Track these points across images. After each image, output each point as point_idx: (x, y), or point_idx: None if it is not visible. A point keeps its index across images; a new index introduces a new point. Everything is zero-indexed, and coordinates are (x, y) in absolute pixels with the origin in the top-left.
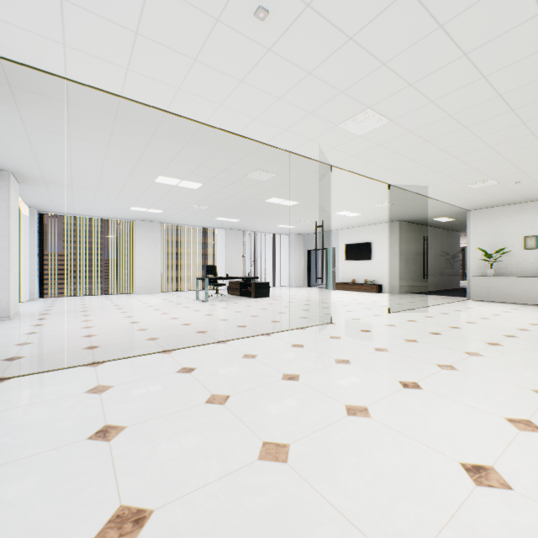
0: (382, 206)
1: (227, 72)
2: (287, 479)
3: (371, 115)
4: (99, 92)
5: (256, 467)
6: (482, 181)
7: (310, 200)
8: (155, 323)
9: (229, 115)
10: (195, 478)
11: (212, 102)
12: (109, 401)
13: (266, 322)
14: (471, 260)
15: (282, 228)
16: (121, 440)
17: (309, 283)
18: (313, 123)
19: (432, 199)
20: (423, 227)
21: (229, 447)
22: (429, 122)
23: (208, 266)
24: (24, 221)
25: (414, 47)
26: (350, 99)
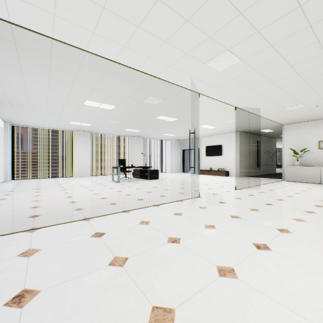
0: (229, 122)
1: (127, 19)
2: None
3: (229, 56)
4: (36, 34)
5: None
6: (294, 105)
7: (185, 117)
8: (82, 197)
9: (130, 55)
10: None
11: (118, 44)
12: (33, 264)
13: (157, 196)
14: (284, 155)
15: (166, 136)
16: (32, 307)
17: (183, 170)
18: (188, 61)
19: (261, 117)
20: (253, 135)
21: (123, 313)
22: (267, 61)
23: (120, 160)
24: (1, 130)
25: None
26: (215, 43)
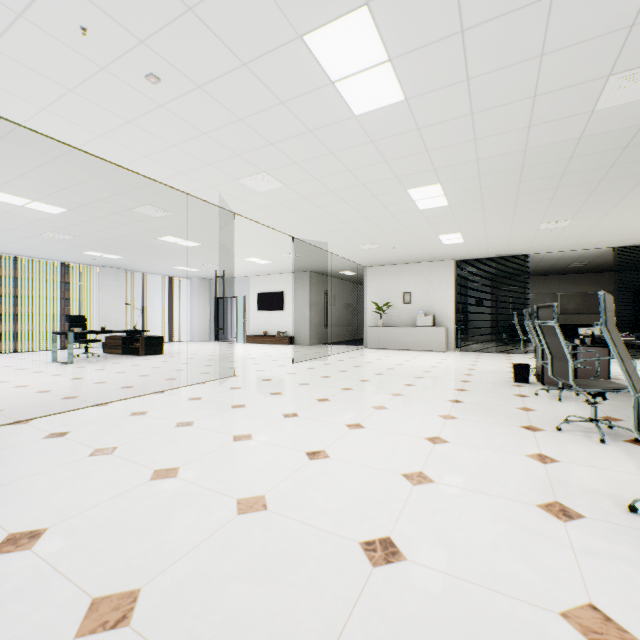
0: (291, 256)
1: (112, 110)
2: (176, 485)
3: (268, 178)
4: None
5: (149, 485)
6: (369, 244)
7: (215, 243)
8: None
9: (112, 147)
10: (88, 503)
11: (90, 131)
12: None
13: (160, 380)
14: (367, 312)
15: (181, 270)
16: None
17: (217, 337)
18: (212, 173)
19: (334, 254)
20: (332, 279)
21: (120, 479)
22: (318, 193)
23: (71, 317)
24: None
25: (294, 139)
26: (247, 162)
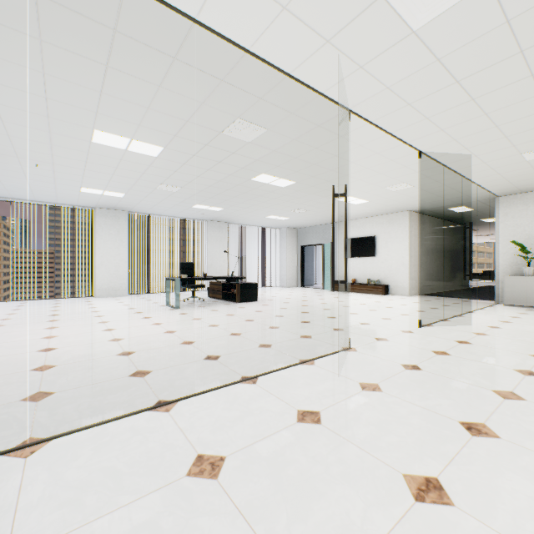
0: (397, 189)
1: None
2: None
3: None
4: None
5: None
6: None
7: (310, 178)
8: (77, 351)
9: None
10: None
11: None
12: None
13: (252, 347)
14: (500, 256)
15: (272, 220)
16: None
17: (303, 283)
18: None
19: (463, 179)
20: (433, 219)
21: None
22: None
23: (182, 264)
24: None
25: None
26: None
